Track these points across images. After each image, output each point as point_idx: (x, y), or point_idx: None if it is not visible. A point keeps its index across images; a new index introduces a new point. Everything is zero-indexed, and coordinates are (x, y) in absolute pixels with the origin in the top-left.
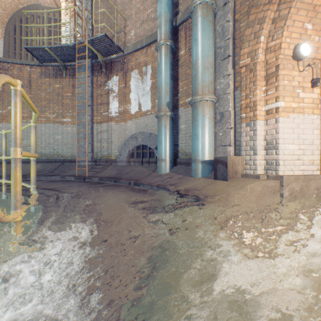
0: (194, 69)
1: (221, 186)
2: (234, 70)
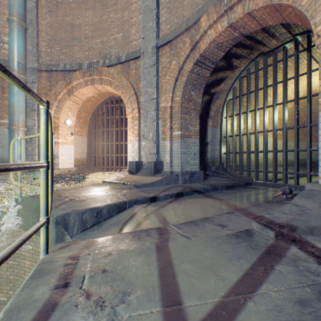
0: (12, 110)
1: (34, 174)
2: (39, 118)
